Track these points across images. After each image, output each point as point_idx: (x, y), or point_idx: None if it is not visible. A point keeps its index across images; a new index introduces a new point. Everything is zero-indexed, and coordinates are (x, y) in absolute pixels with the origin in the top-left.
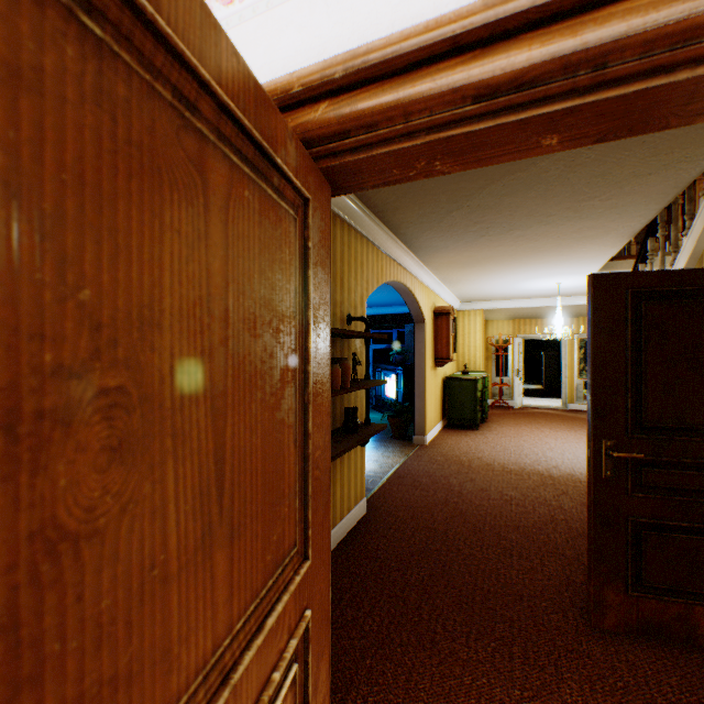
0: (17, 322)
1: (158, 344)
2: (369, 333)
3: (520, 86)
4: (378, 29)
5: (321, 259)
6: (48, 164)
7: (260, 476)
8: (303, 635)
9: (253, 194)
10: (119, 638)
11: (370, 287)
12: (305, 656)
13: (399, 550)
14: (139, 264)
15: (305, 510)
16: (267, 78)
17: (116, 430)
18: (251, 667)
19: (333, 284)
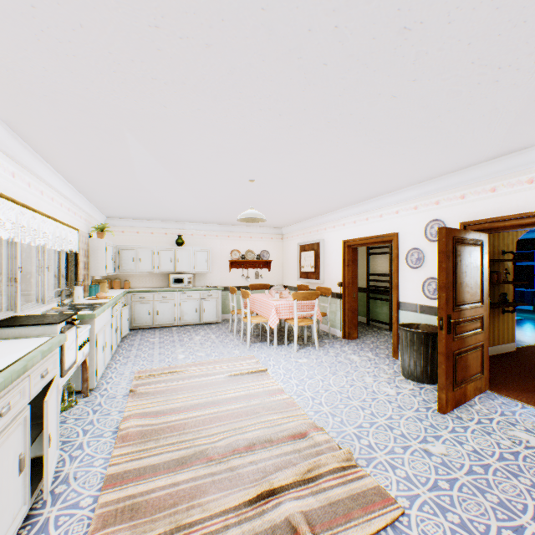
0: (461, 267)
1: (466, 268)
2: (512, 260)
3: (527, 225)
4: (498, 210)
5: (485, 250)
6: (462, 256)
7: (474, 285)
8: (481, 318)
9: (474, 248)
10: (465, 291)
11: (518, 234)
12: (481, 322)
13: (532, 362)
14: (465, 261)
15: (481, 296)
16: (472, 215)
17: (464, 275)
18: (473, 310)
19: (492, 238)
